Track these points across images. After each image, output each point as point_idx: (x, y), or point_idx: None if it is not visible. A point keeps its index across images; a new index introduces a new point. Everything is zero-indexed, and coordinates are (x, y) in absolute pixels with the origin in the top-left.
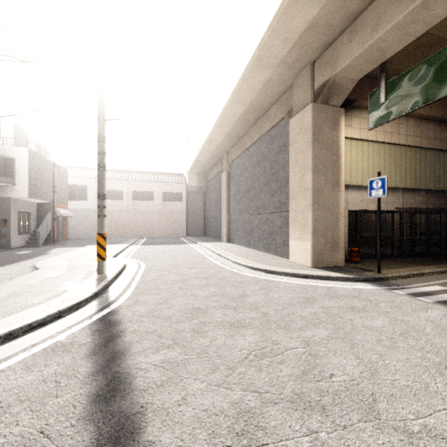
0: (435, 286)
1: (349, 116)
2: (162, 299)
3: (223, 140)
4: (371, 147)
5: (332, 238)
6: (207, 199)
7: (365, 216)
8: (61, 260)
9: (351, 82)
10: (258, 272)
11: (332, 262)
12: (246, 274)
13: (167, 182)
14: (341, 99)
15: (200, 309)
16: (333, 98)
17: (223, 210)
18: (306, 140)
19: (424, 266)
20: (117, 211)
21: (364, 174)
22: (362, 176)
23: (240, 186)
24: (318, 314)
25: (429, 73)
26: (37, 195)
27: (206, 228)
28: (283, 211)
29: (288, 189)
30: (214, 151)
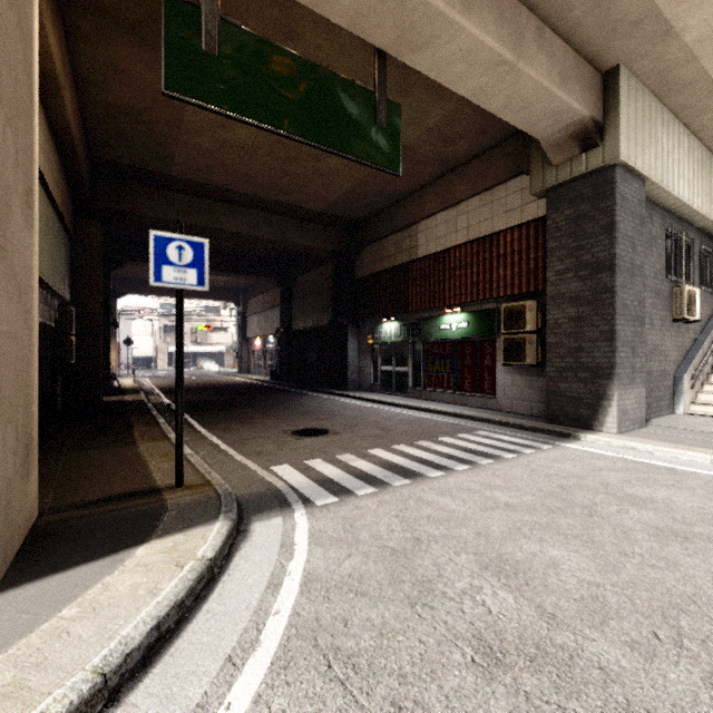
0: (271, 468)
1: None
2: None
3: None
4: None
5: (25, 419)
6: None
7: None
8: None
9: None
10: None
11: (26, 518)
12: None
13: None
14: None
15: None
16: None
17: None
18: None
19: (138, 445)
20: None
21: None
22: None
23: None
24: (634, 639)
25: (302, 86)
26: None
27: None
28: None
29: None
30: None
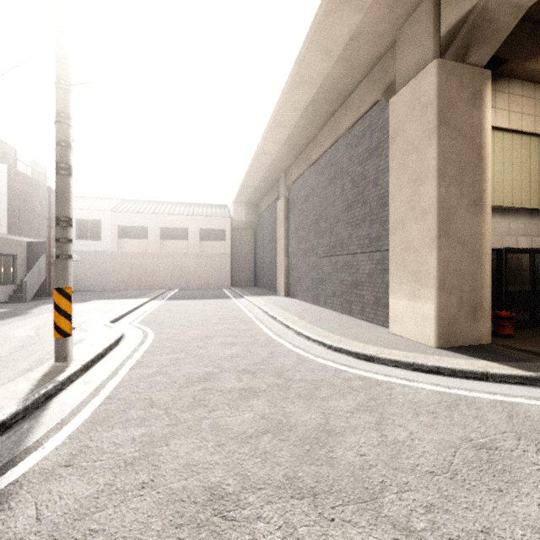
0: None
1: (492, 90)
2: (142, 445)
3: (279, 152)
4: (525, 143)
5: (470, 296)
6: (258, 238)
7: (513, 257)
8: (28, 328)
9: (514, 12)
10: (342, 357)
11: (472, 337)
12: (322, 362)
13: (205, 216)
14: (490, 51)
15: (221, 497)
16: (475, 49)
17: (279, 252)
18: (426, 124)
19: None
20: (140, 254)
21: (514, 189)
22: (511, 191)
23: (304, 217)
24: None
25: None
26: (22, 230)
27: (257, 275)
28: (376, 250)
29: (386, 215)
30: (267, 170)
